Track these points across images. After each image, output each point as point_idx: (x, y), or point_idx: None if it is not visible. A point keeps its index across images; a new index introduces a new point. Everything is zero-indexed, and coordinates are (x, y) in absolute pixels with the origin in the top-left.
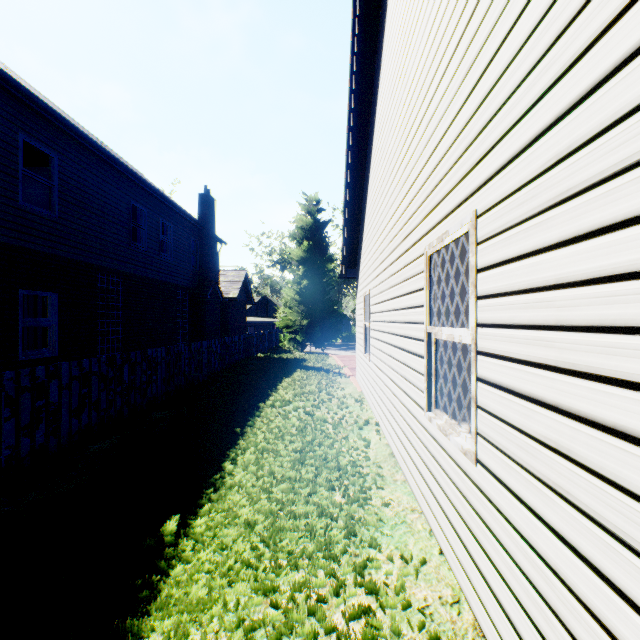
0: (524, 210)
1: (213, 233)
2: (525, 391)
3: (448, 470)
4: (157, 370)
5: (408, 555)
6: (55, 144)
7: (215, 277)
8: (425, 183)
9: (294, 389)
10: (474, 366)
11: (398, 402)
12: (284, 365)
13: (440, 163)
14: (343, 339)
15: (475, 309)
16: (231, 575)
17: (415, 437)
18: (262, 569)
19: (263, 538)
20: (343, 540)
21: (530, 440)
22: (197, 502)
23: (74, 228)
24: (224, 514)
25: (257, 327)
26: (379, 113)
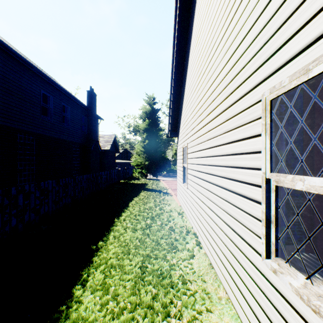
0: None
1: (95, 113)
2: None
3: None
4: (48, 195)
5: None
6: None
7: (96, 138)
8: (262, 30)
9: (139, 206)
10: None
11: (218, 228)
12: (134, 188)
13: None
14: (167, 171)
15: None
16: None
17: (243, 270)
18: None
19: None
20: None
21: None
22: None
23: None
24: None
25: (122, 165)
26: (196, 21)
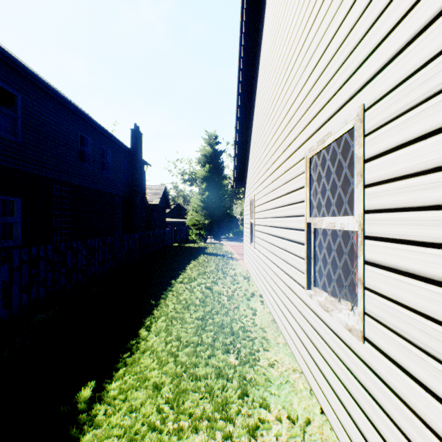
0: (432, 85)
1: (141, 157)
2: (433, 275)
3: (329, 342)
4: (95, 255)
5: (294, 415)
6: (19, 86)
7: (142, 189)
8: (305, 99)
9: (198, 269)
10: (361, 250)
11: (279, 280)
12: (191, 252)
13: (321, 76)
14: (233, 234)
15: (362, 197)
16: (137, 439)
17: (295, 309)
18: (166, 432)
19: (168, 400)
20: (237, 401)
21: (441, 327)
22: (113, 366)
23: (34, 150)
24: (136, 377)
25: (173, 225)
26: (262, 60)
